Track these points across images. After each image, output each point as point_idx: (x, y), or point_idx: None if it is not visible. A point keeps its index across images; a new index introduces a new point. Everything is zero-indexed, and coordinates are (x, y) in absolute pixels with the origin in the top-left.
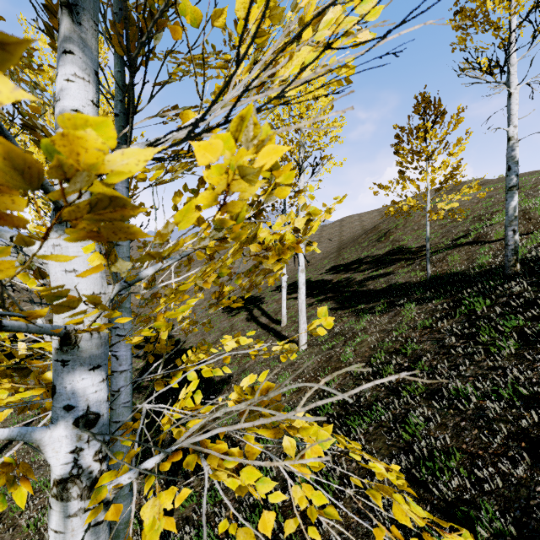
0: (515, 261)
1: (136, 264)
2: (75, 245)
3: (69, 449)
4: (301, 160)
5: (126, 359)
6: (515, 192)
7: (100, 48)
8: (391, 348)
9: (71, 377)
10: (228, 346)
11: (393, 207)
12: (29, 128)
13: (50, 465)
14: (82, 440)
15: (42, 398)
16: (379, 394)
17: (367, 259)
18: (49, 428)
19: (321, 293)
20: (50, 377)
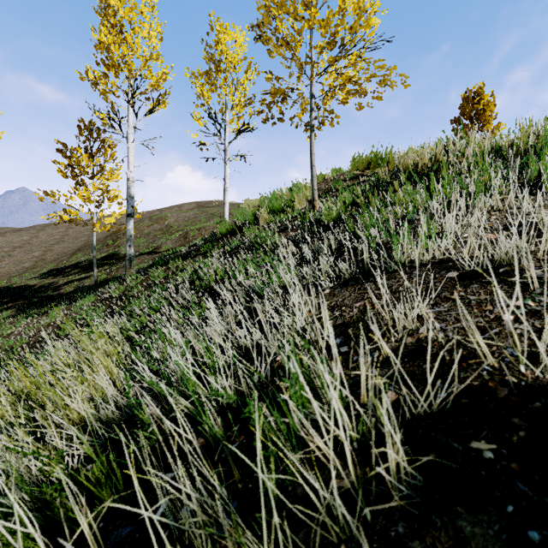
0: (131, 267)
1: None
2: None
3: None
4: None
5: None
6: (131, 219)
7: None
8: (10, 347)
9: None
10: None
11: (54, 215)
12: None
13: None
14: None
15: None
16: None
17: (84, 263)
18: None
19: (12, 300)
20: None
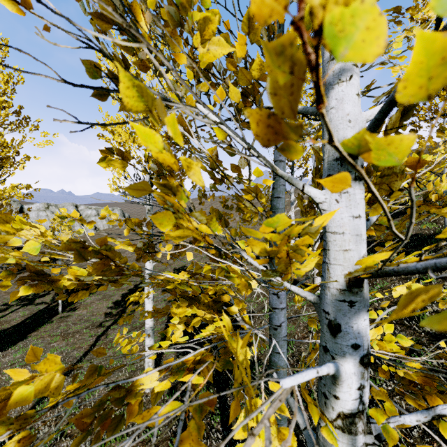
0: None
1: (287, 214)
2: (359, 192)
3: (356, 385)
4: (319, 126)
5: (284, 297)
6: None
7: (163, 47)
8: None
9: (356, 317)
10: (396, 291)
11: None
12: (242, 96)
13: (339, 399)
14: (364, 377)
15: (104, 319)
16: (420, 339)
17: None
18: (340, 364)
19: None
20: (234, 310)
